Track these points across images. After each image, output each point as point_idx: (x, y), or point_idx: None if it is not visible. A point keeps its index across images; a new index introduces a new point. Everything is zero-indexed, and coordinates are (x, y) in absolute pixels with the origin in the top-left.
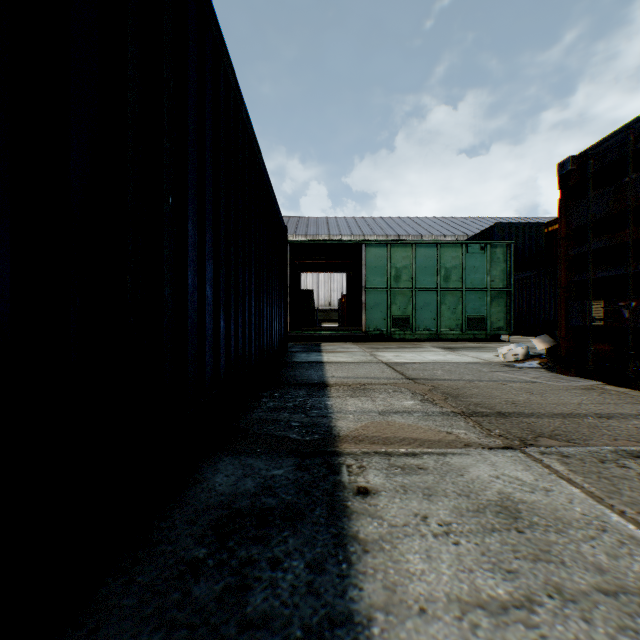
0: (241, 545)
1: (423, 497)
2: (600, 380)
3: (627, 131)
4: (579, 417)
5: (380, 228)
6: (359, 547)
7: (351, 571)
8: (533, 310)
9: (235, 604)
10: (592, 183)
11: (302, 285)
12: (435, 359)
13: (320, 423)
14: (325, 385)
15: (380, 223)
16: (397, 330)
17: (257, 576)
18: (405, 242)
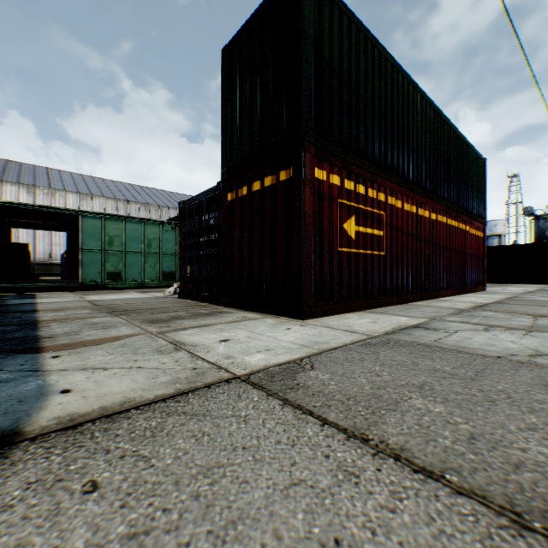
0: (0, 335)
1: (69, 325)
2: (190, 299)
3: (194, 199)
4: (156, 309)
5: (110, 191)
6: (42, 331)
7: (39, 332)
8: None
9: (3, 338)
10: (188, 215)
11: (13, 236)
12: (126, 297)
13: (31, 319)
14: (37, 311)
15: (111, 186)
16: (111, 281)
17: (8, 336)
18: (117, 218)
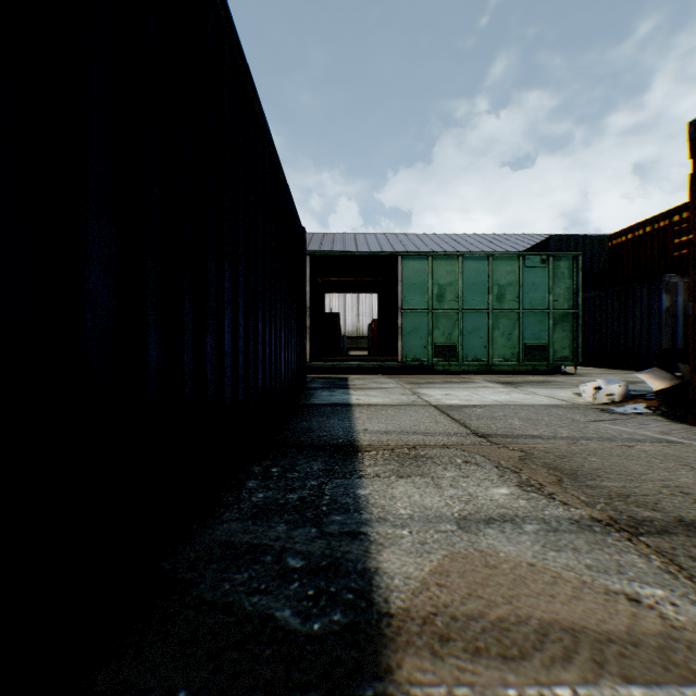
0: None
1: None
2: None
3: None
4: None
5: (414, 245)
6: None
7: None
8: (598, 336)
9: None
10: None
11: (327, 309)
12: (499, 400)
13: (346, 559)
14: (354, 448)
15: (414, 240)
16: (440, 360)
17: None
18: (450, 254)
